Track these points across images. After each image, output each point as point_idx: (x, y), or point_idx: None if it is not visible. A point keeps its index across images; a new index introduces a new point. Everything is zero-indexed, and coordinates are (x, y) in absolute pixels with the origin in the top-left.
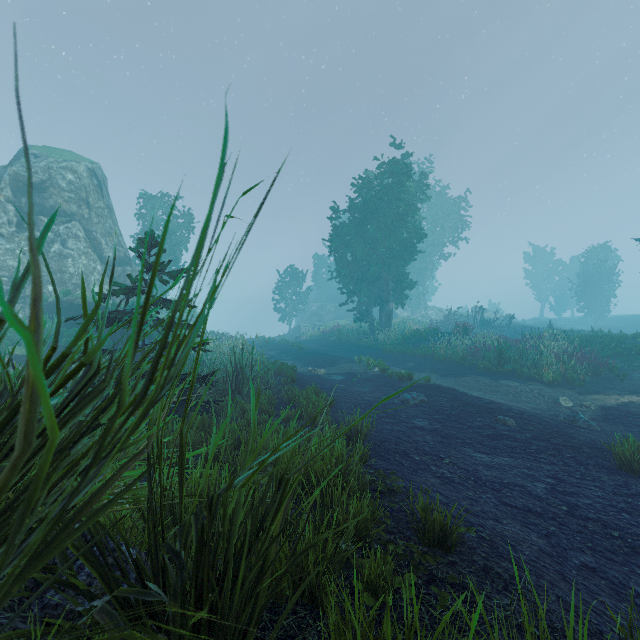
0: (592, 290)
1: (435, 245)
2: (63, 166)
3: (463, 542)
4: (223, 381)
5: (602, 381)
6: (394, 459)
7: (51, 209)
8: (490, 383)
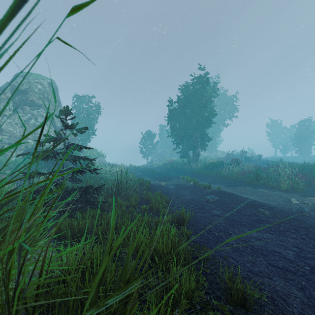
0: (302, 142)
1: (221, 119)
2: (36, 81)
3: (255, 300)
4: (111, 189)
5: (313, 189)
6: (204, 235)
7: (30, 102)
8: (252, 190)
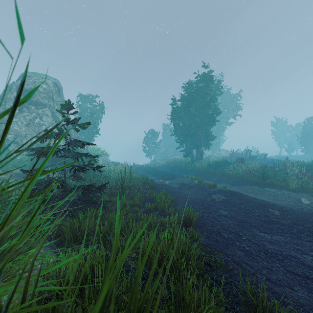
0: (308, 140)
1: (224, 118)
2: (41, 81)
3: None
4: (114, 187)
5: None
6: (213, 237)
7: (35, 102)
8: (259, 189)
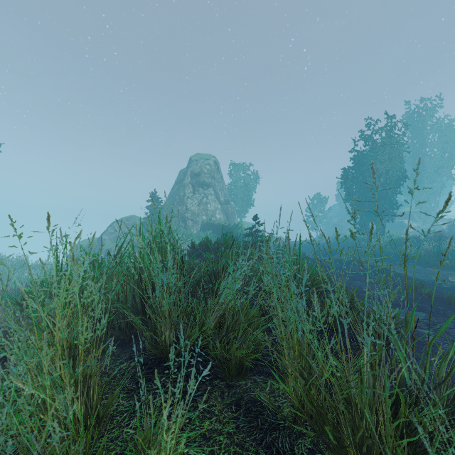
0: None
1: (448, 166)
2: (205, 163)
3: None
4: None
5: None
6: None
7: (202, 183)
8: (419, 269)
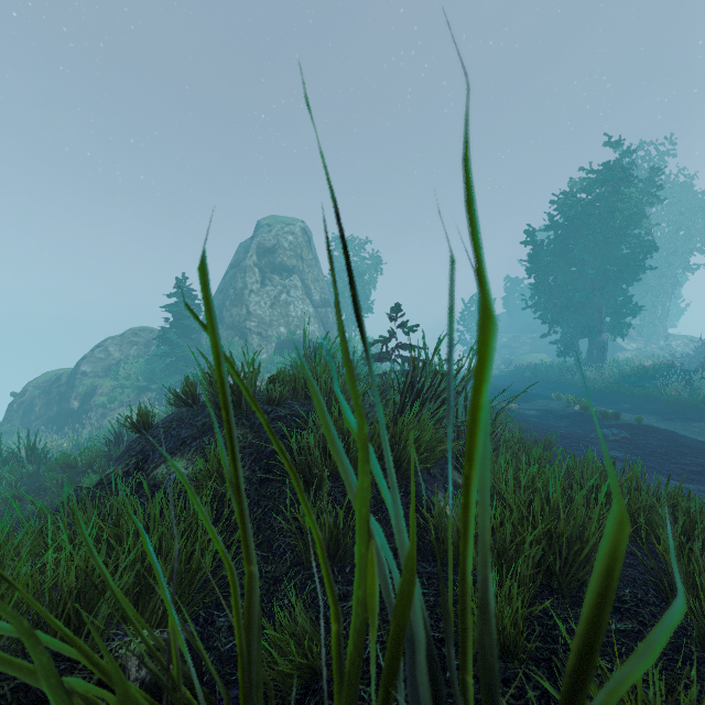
0: None
1: (683, 251)
2: (286, 230)
3: None
4: None
5: None
6: None
7: (279, 266)
8: None
